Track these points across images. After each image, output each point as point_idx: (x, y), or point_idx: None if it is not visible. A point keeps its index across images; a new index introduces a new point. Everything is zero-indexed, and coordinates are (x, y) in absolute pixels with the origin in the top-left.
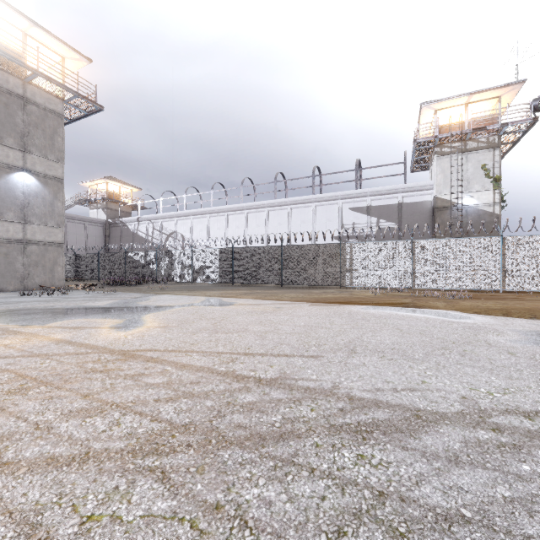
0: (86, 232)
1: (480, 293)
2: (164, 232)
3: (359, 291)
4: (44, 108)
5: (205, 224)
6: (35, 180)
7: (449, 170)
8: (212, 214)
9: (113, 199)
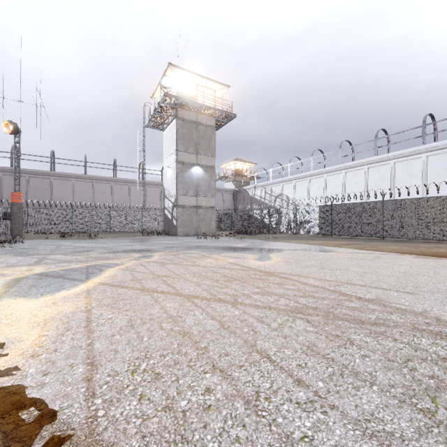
0: (223, 198)
1: None
2: (273, 194)
3: None
4: (205, 125)
5: (305, 185)
6: (201, 170)
7: None
8: (311, 177)
9: (238, 174)
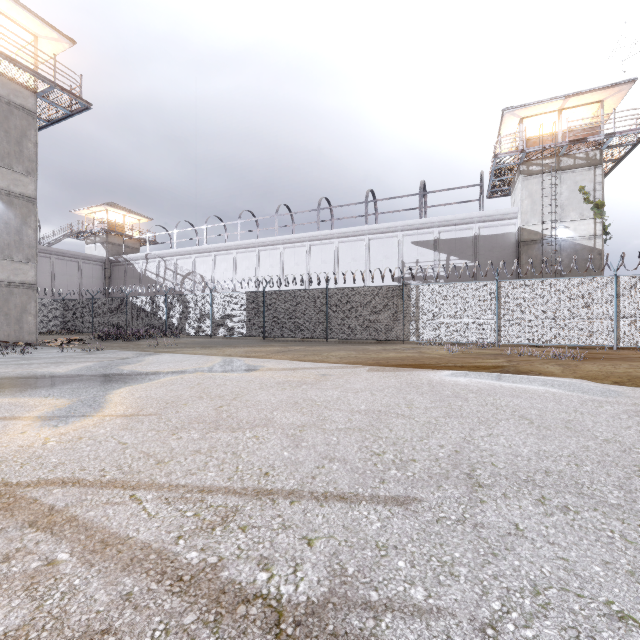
0: (80, 272)
1: (588, 350)
2: (179, 272)
3: (430, 348)
4: (7, 102)
5: (230, 262)
6: None
7: (538, 193)
8: (239, 250)
9: (115, 231)
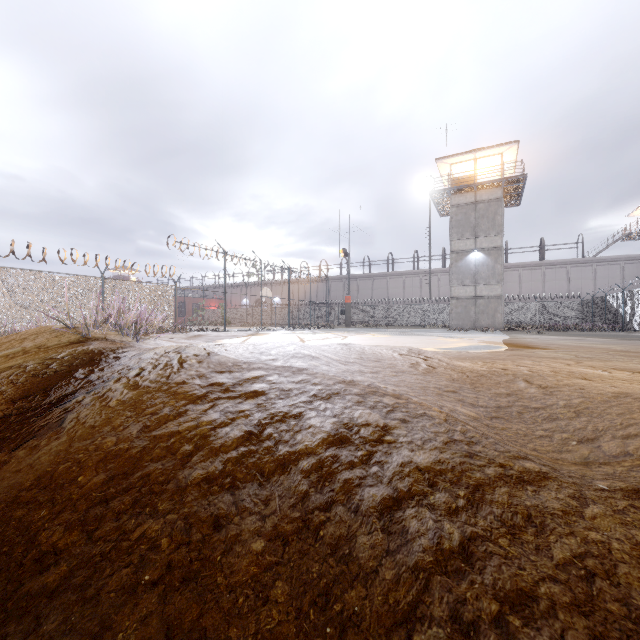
0: (622, 273)
1: None
2: None
3: None
4: (488, 201)
5: None
6: (481, 254)
7: None
8: None
9: None
